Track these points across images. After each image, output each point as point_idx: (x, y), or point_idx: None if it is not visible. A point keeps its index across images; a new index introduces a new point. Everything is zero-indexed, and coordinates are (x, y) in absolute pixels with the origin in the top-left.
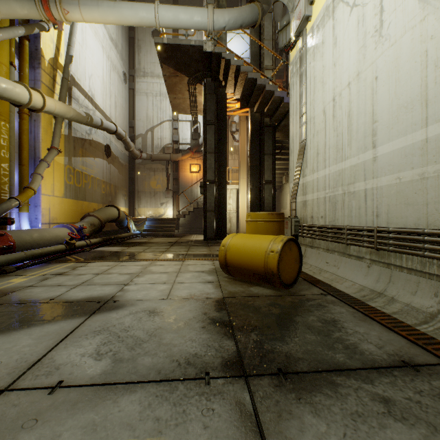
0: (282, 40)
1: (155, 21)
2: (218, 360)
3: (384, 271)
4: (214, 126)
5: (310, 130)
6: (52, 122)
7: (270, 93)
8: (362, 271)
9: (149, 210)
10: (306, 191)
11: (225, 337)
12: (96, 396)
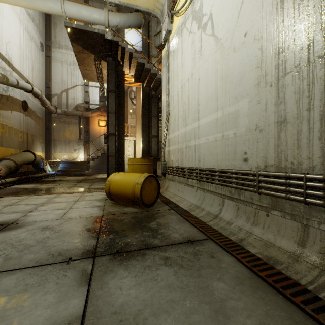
0: (157, 42)
1: (61, 12)
2: (81, 251)
3: (202, 193)
4: (114, 93)
5: (171, 104)
6: None
7: (154, 74)
8: (193, 194)
9: (64, 155)
10: (169, 144)
11: (92, 238)
12: None
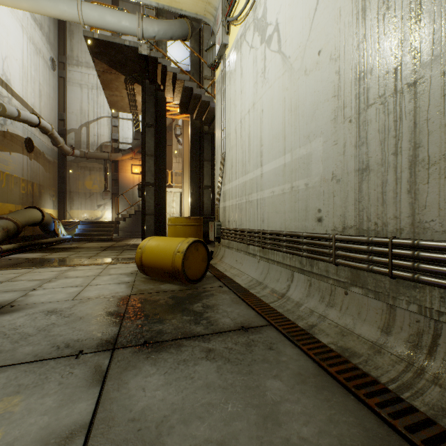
0: (210, 59)
1: (78, 17)
2: (96, 341)
3: (266, 264)
4: (153, 128)
5: (228, 144)
6: None
7: (206, 103)
8: (255, 266)
9: (84, 213)
10: (225, 198)
11: (113, 325)
12: None
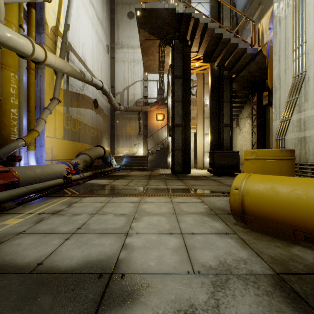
0: None
1: None
2: None
3: None
4: (180, 79)
5: None
6: (54, 78)
7: (234, 46)
8: None
9: (125, 150)
10: (305, 127)
11: None
12: None
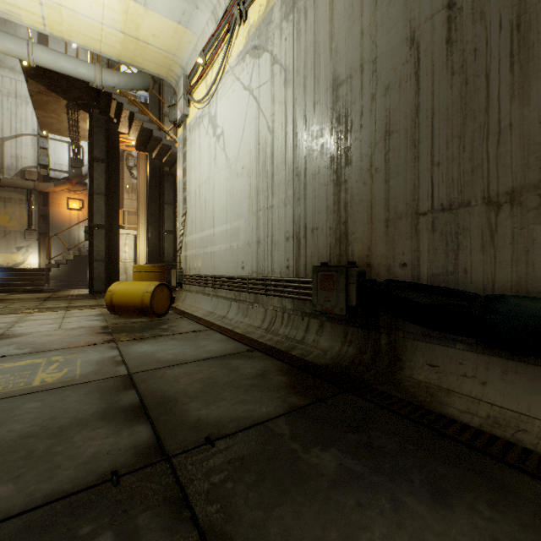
0: (172, 116)
1: (27, 57)
2: (101, 341)
3: (216, 300)
4: (103, 164)
5: (189, 201)
6: None
7: (168, 146)
8: (209, 302)
9: None
10: (187, 248)
11: (107, 336)
12: (33, 354)
